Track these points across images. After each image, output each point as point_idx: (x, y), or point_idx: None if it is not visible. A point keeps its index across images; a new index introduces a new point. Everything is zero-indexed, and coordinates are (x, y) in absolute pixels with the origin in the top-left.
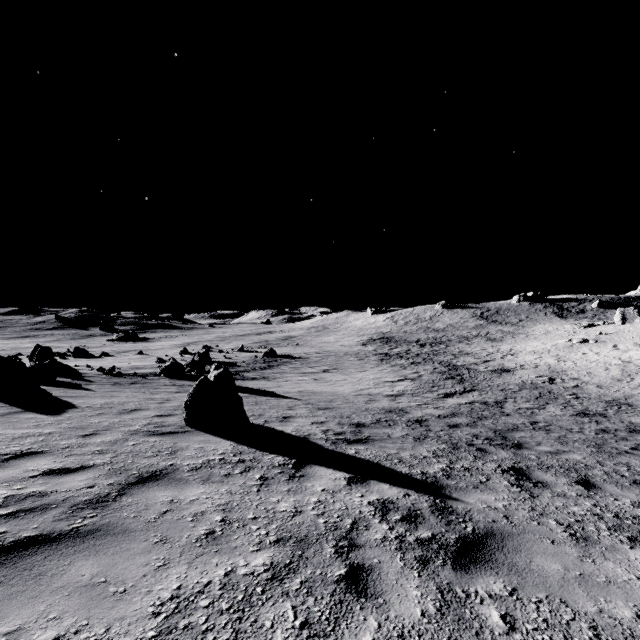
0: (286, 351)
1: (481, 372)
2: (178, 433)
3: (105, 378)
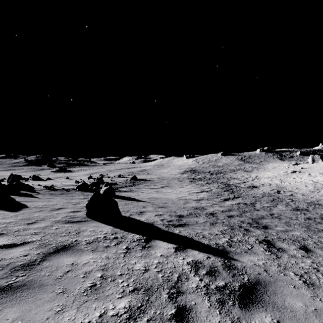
0: (142, 177)
1: (242, 187)
2: (82, 221)
3: (47, 191)
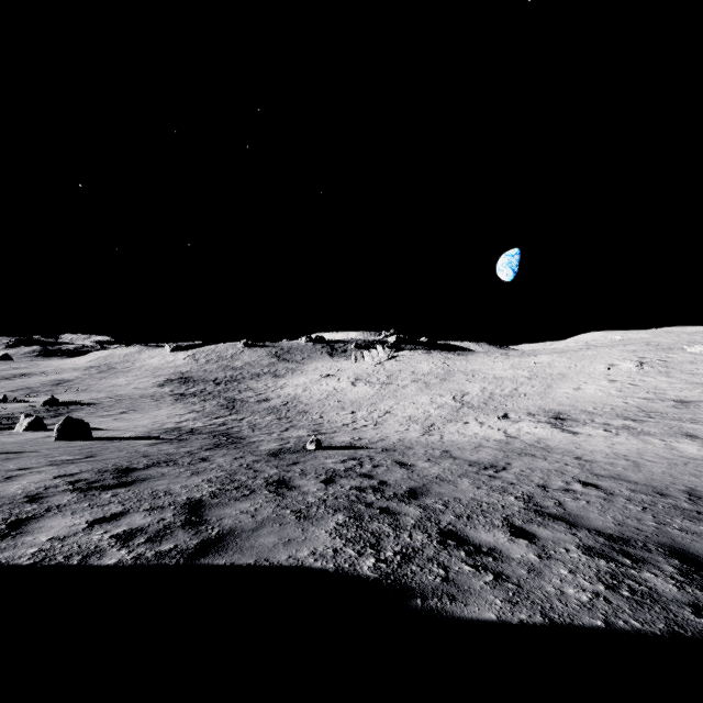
0: (69, 398)
1: (250, 402)
2: (59, 442)
3: None
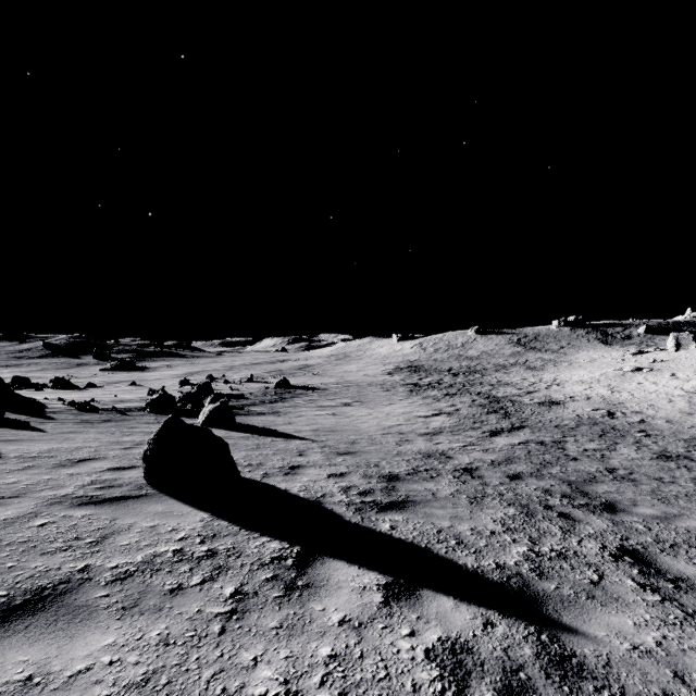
0: (302, 381)
1: (527, 405)
2: (128, 499)
3: (74, 414)
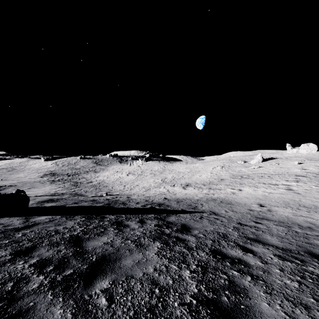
0: None
1: (84, 183)
2: None
3: None
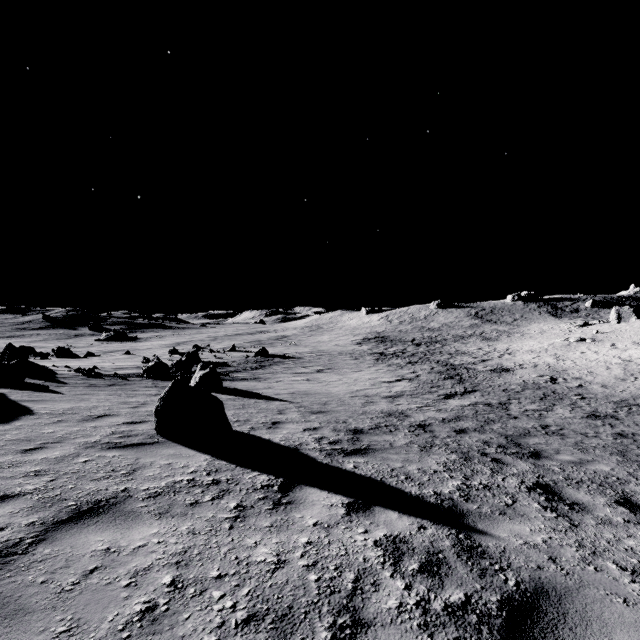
0: (279, 351)
1: (480, 372)
2: (145, 445)
3: (81, 379)
